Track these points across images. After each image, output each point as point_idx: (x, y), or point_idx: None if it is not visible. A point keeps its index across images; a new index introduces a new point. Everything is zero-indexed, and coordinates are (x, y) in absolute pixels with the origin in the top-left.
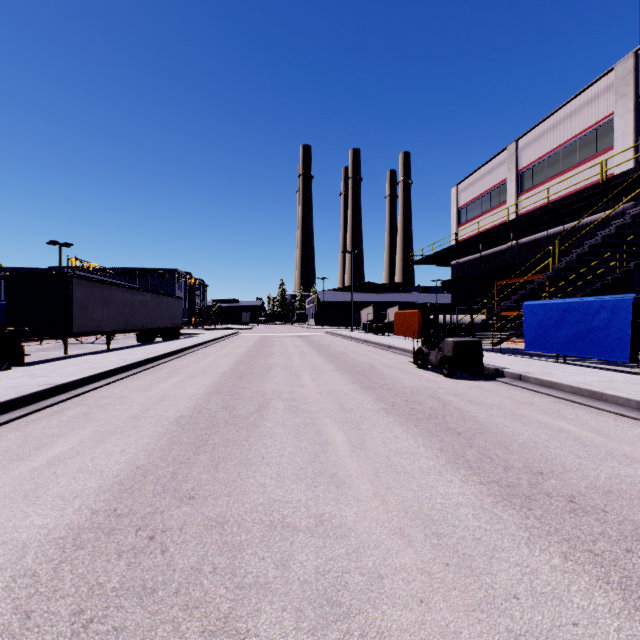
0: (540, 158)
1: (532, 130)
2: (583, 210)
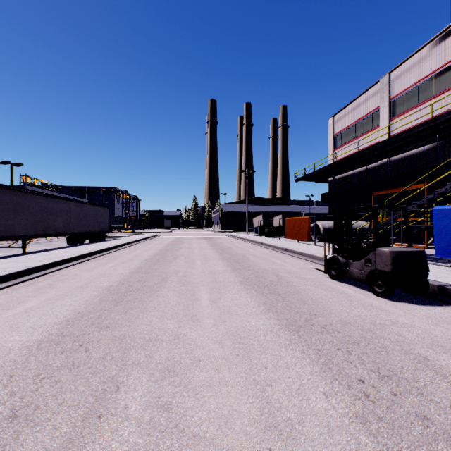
0: (412, 85)
1: (404, 62)
2: None
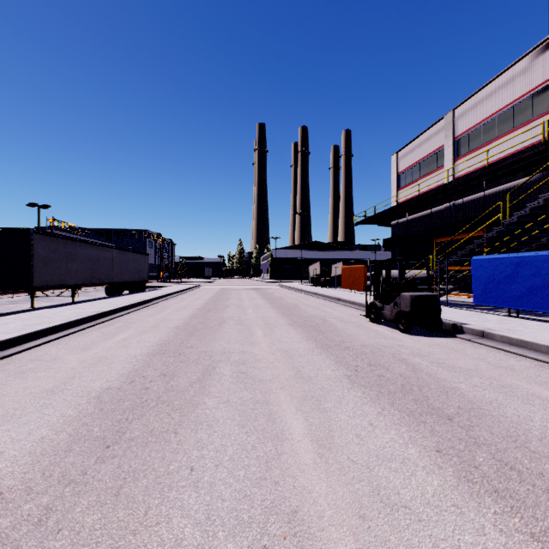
0: (476, 125)
1: (468, 99)
2: (519, 171)
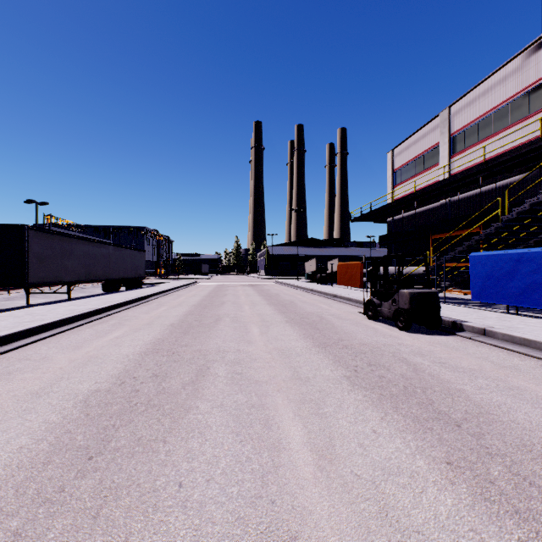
0: (472, 122)
1: (464, 96)
2: (516, 168)
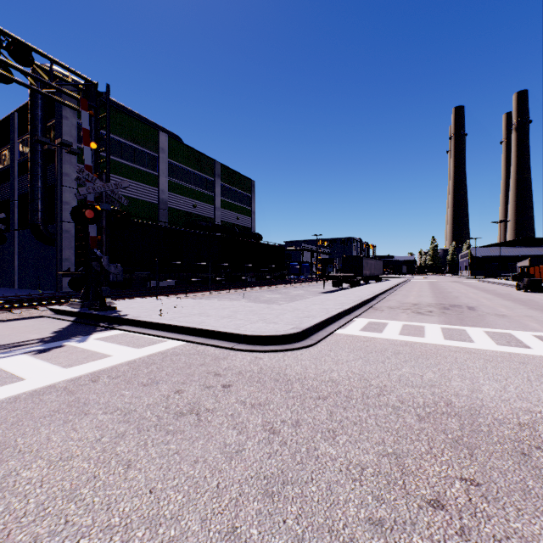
0: None
1: None
2: None
